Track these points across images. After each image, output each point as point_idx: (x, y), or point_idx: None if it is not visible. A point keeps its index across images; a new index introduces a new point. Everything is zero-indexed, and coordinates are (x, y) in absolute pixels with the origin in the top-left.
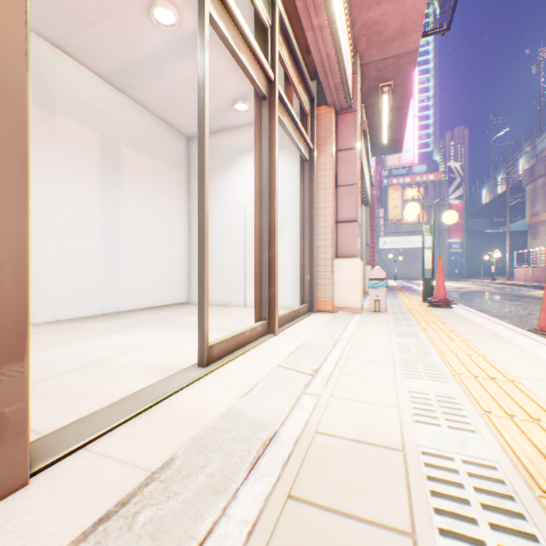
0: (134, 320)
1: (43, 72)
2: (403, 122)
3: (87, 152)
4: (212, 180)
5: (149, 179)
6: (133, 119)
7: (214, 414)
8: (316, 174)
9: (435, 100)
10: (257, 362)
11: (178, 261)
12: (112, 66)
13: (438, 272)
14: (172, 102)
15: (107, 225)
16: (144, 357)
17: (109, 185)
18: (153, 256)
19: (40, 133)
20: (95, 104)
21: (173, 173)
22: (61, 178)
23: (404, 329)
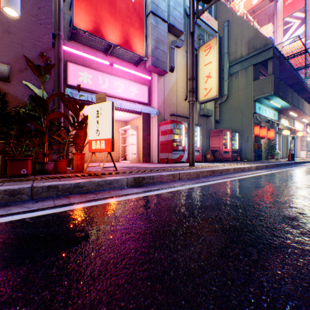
0: None
1: None
2: None
3: None
4: None
5: None
6: None
7: None
8: (296, 140)
9: None
10: None
11: None
12: None
13: None
14: None
15: None
16: None
17: None
18: None
19: None
20: None
21: None
22: None
23: None
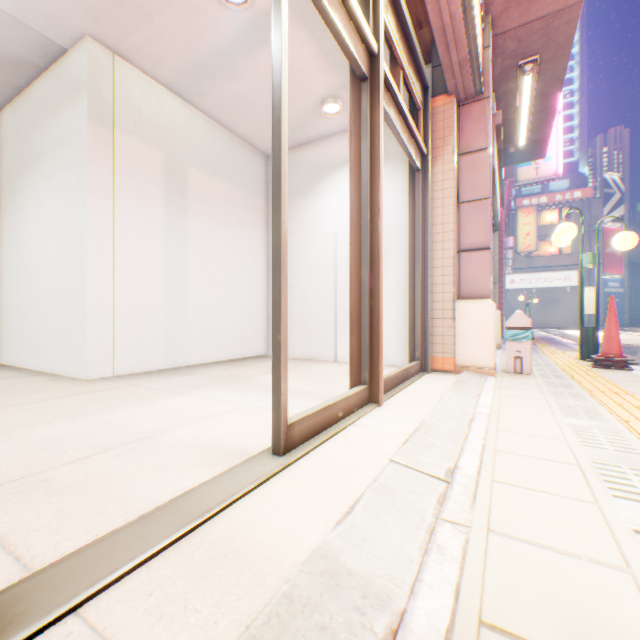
0: (201, 377)
1: (98, 83)
2: (551, 114)
3: (149, 175)
4: (294, 205)
5: (221, 207)
6: (202, 134)
7: (292, 552)
8: (431, 187)
9: (581, 94)
10: (356, 449)
11: (255, 305)
12: (176, 69)
13: (609, 319)
14: (247, 111)
15: (171, 263)
16: (203, 433)
17: (174, 215)
18: (225, 299)
19: (95, 155)
20: (158, 118)
21: (249, 199)
22: (119, 207)
23: (572, 403)
